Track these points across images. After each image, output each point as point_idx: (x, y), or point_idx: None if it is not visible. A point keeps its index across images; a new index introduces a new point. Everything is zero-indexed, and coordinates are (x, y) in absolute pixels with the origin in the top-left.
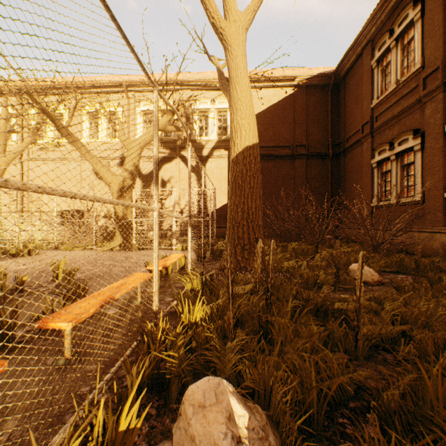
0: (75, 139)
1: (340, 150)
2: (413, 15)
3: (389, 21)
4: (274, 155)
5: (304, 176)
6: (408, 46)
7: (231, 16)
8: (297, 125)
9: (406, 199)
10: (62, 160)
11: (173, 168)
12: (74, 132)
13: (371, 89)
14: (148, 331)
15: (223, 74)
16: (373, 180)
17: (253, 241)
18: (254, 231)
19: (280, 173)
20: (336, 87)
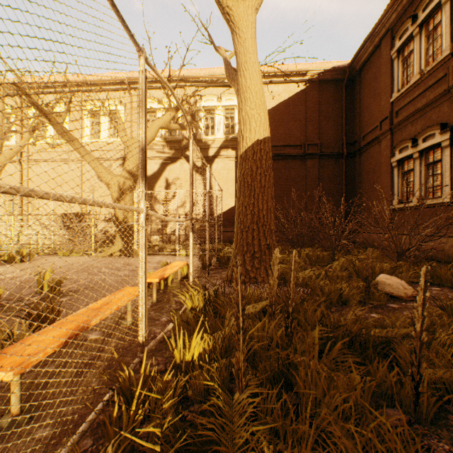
0: (71, 136)
1: (355, 148)
2: None
3: (412, 6)
4: (285, 155)
5: (316, 177)
6: (433, 32)
7: None
8: (308, 123)
9: (432, 201)
10: (62, 161)
11: (178, 169)
12: (74, 131)
13: (391, 82)
14: (123, 382)
15: (230, 64)
16: (392, 181)
17: (264, 248)
18: (266, 237)
19: (291, 174)
20: (351, 82)
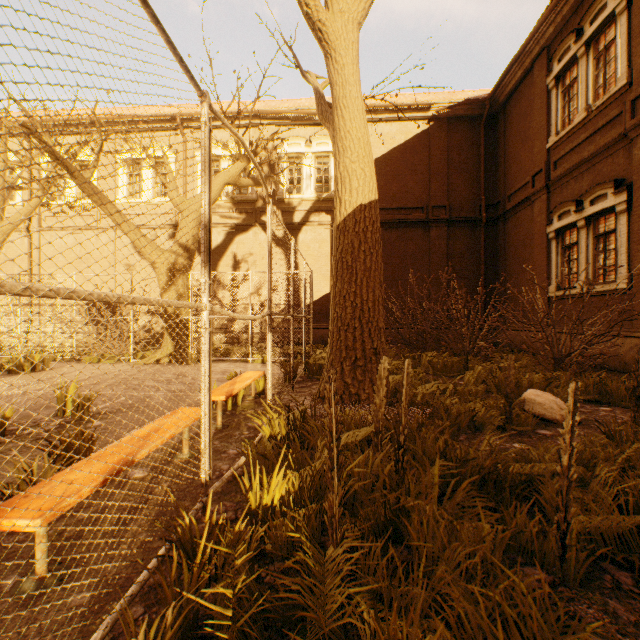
0: (102, 196)
1: (498, 213)
2: (614, 5)
3: (576, 16)
4: (400, 221)
5: (444, 252)
6: (605, 53)
7: (335, 3)
8: (433, 177)
9: (603, 287)
10: (88, 230)
11: (251, 241)
12: (105, 188)
13: (547, 121)
14: (182, 532)
15: (323, 97)
16: (549, 258)
17: (370, 353)
18: (372, 338)
19: (408, 248)
20: (493, 119)
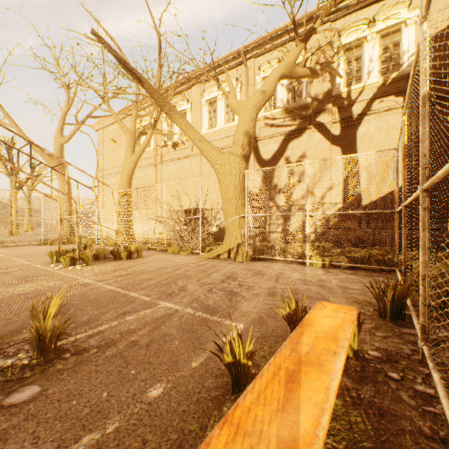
0: (171, 107)
1: None
2: None
3: None
4: None
5: None
6: None
7: None
8: None
9: None
10: (185, 158)
11: (304, 145)
12: (195, 126)
13: None
14: None
15: None
16: None
17: None
18: None
19: None
20: None
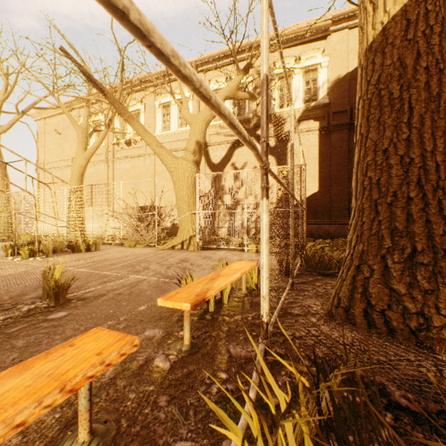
0: (130, 115)
1: None
2: None
3: None
4: None
5: None
6: None
7: None
8: None
9: None
10: (139, 157)
11: (247, 153)
12: (148, 126)
13: None
14: None
15: None
16: None
17: (442, 242)
18: (444, 216)
19: None
20: None
